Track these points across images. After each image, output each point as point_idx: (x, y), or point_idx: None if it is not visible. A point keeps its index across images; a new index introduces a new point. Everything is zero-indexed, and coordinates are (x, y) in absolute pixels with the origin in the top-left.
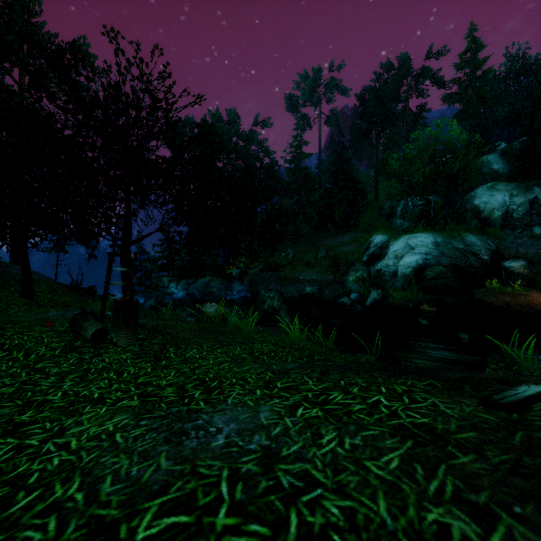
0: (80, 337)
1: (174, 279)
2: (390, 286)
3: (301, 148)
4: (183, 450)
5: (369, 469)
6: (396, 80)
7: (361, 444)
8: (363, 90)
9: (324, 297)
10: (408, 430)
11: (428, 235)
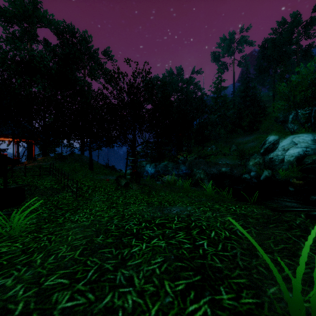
0: (119, 185)
1: (148, 162)
2: (278, 168)
3: (220, 84)
4: (164, 212)
5: (218, 219)
6: (289, 31)
7: (218, 215)
8: (263, 41)
9: (233, 174)
10: (237, 214)
11: (308, 135)
